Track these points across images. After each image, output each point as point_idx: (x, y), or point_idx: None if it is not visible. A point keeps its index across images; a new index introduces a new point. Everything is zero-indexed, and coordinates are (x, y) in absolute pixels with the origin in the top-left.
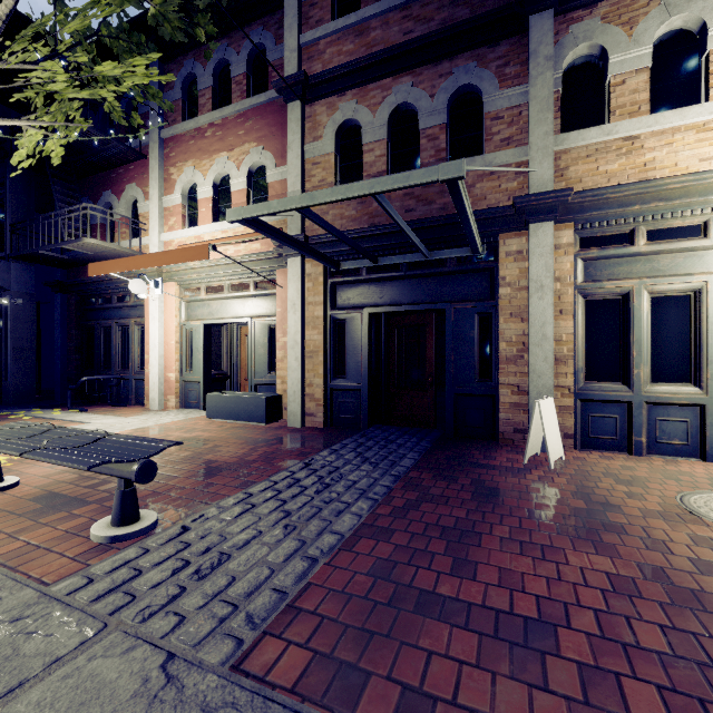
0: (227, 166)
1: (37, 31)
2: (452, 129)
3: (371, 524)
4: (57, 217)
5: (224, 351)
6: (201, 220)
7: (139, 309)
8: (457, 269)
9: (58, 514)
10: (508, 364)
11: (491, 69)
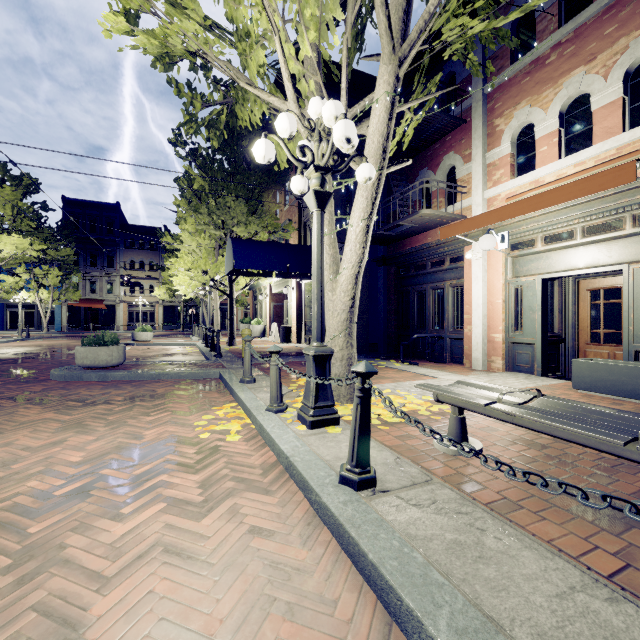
0: (584, 83)
1: (354, 75)
2: None
3: None
4: (395, 199)
5: (556, 310)
6: (539, 161)
7: (454, 271)
8: None
9: (621, 527)
10: None
11: None
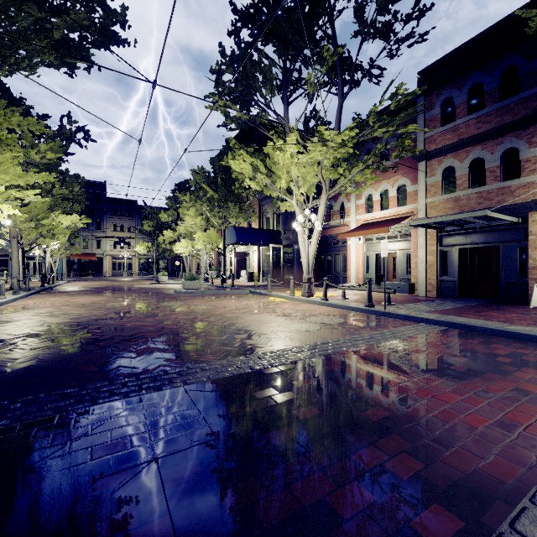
0: (387, 186)
1: None
2: (504, 166)
3: (454, 309)
4: None
5: (381, 265)
6: (374, 209)
7: (343, 247)
8: (506, 228)
9: None
10: (533, 270)
11: (524, 140)
